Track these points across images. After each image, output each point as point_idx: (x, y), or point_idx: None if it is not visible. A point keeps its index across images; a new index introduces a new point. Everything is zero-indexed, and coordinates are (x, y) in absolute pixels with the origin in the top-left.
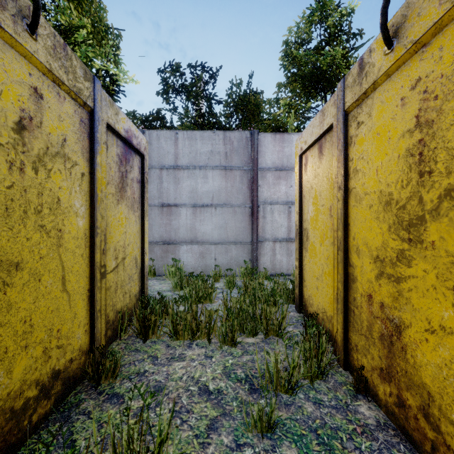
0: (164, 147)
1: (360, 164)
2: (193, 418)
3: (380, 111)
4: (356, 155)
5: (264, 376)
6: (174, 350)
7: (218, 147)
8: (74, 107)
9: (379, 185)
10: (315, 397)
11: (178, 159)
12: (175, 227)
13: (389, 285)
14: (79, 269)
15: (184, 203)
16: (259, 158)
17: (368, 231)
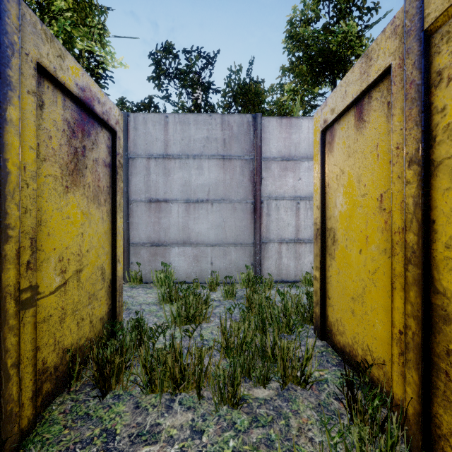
0: (151, 133)
1: None
2: None
3: None
4: None
5: None
6: (145, 416)
7: (214, 133)
8: None
9: None
10: None
11: (168, 147)
12: (165, 226)
13: None
14: None
15: (175, 199)
16: (263, 146)
17: None
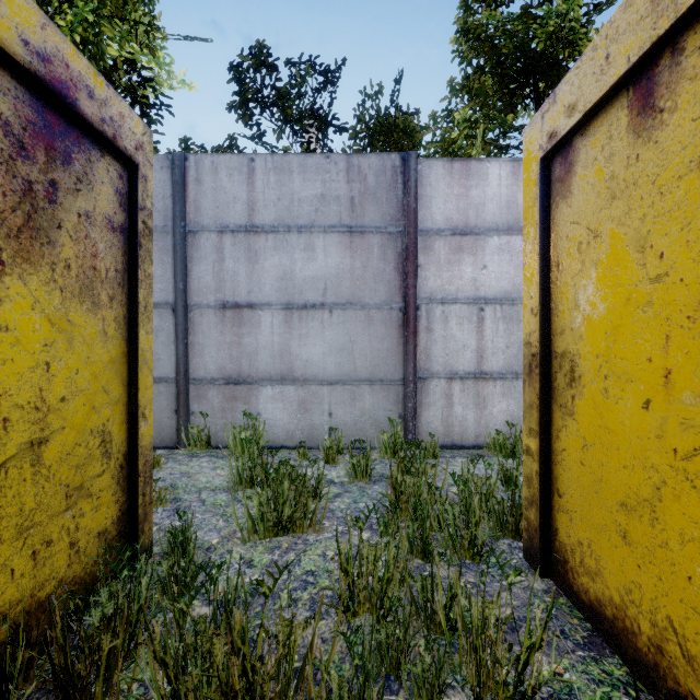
0: (226, 189)
1: None
2: None
3: None
4: None
5: None
6: None
7: (335, 188)
8: None
9: None
10: None
11: (255, 213)
12: (250, 349)
13: None
14: None
15: (266, 302)
16: (420, 210)
17: None
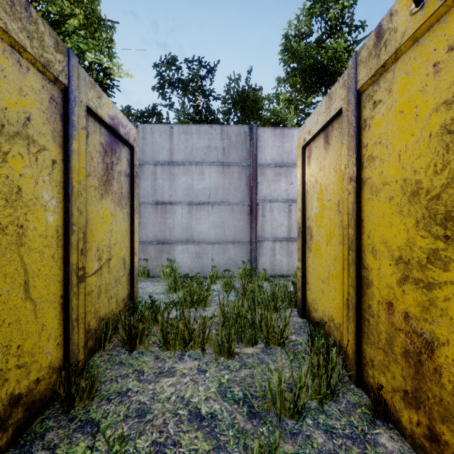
0: (158, 142)
1: (376, 150)
2: (180, 453)
3: (404, 84)
4: (371, 140)
5: (265, 395)
6: (164, 363)
7: (215, 142)
8: (41, 81)
9: (403, 172)
10: (325, 423)
11: (173, 155)
12: (170, 226)
13: (417, 292)
14: (48, 272)
15: (179, 201)
16: (259, 154)
17: (387, 228)
